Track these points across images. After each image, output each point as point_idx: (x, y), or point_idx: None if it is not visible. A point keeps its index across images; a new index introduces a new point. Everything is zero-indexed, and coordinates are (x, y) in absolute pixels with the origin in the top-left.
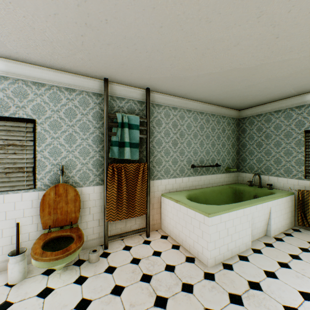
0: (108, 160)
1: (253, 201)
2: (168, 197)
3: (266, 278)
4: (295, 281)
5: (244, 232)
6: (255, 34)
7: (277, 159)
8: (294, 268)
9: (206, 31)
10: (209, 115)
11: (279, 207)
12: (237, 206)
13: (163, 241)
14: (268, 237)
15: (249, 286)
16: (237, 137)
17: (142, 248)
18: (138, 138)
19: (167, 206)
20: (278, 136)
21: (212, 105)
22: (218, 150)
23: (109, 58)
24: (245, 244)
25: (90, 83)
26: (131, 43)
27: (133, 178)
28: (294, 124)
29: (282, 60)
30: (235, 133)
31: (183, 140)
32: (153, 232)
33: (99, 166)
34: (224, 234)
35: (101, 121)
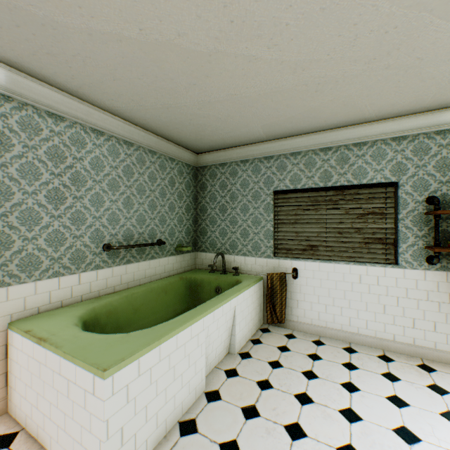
0: None
1: (209, 305)
2: (23, 331)
3: None
4: (265, 447)
5: (194, 368)
6: None
7: (245, 230)
8: (264, 411)
9: None
10: (144, 150)
11: (247, 302)
12: (179, 323)
13: None
14: (232, 356)
15: None
16: (195, 197)
17: None
18: None
19: (20, 354)
20: (246, 198)
21: (151, 134)
22: (162, 216)
23: None
24: (195, 390)
25: None
26: None
27: None
28: (263, 181)
29: (248, 55)
30: (192, 189)
31: (82, 192)
32: None
33: None
34: (148, 398)
35: None
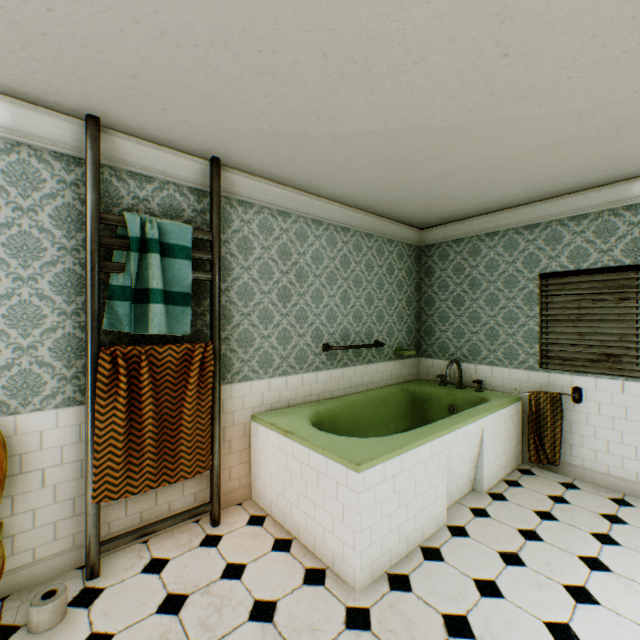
0: (99, 338)
1: (449, 422)
2: (268, 423)
3: (480, 600)
4: (536, 598)
5: (434, 492)
6: (462, 37)
7: (492, 330)
8: (531, 563)
9: (348, 5)
10: (360, 234)
11: (497, 428)
12: (418, 436)
13: (254, 534)
14: (477, 494)
15: (447, 629)
16: (417, 285)
17: (197, 560)
18: (189, 281)
19: (265, 445)
20: (493, 285)
21: (368, 215)
22: (379, 312)
23: (86, 51)
24: (435, 518)
25: (42, 122)
26: (143, 6)
27: (175, 383)
28: (521, 260)
29: (510, 117)
30: (414, 276)
31: (304, 289)
32: (230, 511)
33: (75, 353)
34: (391, 506)
35: (81, 233)
